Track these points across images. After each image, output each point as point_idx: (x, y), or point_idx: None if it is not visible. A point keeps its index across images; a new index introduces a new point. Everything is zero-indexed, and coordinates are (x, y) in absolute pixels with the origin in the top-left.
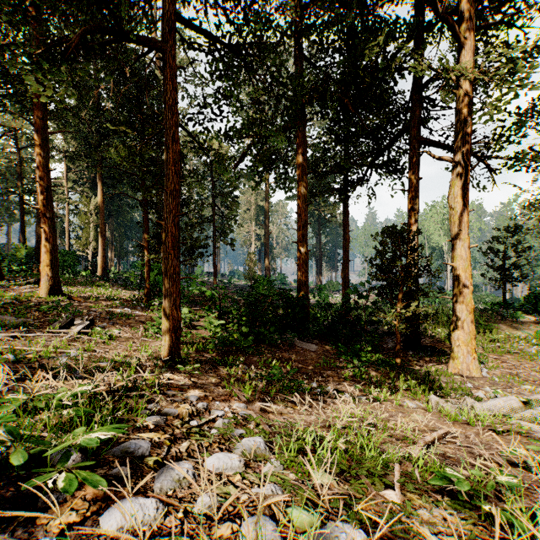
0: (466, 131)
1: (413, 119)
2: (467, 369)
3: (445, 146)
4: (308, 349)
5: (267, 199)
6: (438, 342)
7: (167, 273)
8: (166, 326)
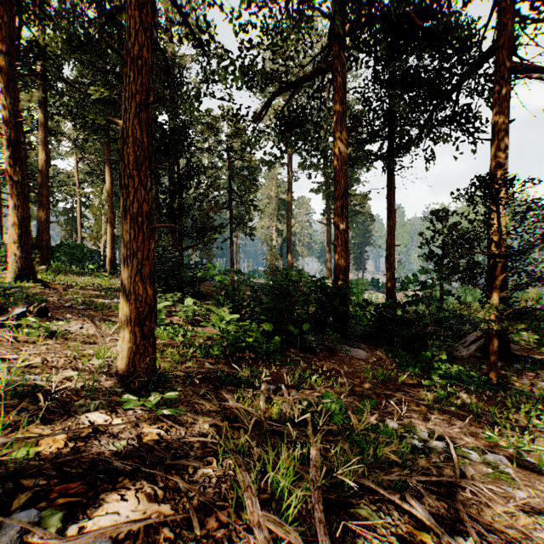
0: None
1: (499, 40)
2: None
3: None
4: (355, 356)
5: (290, 188)
6: (527, 349)
7: (126, 214)
8: (125, 312)
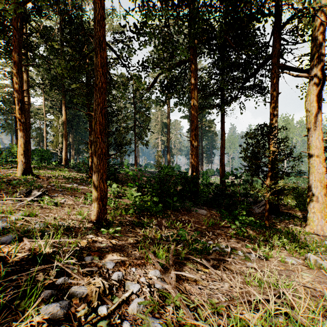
0: (320, 52)
1: (273, 51)
2: (320, 229)
3: (298, 69)
4: (200, 213)
5: (169, 117)
6: (290, 209)
7: (95, 154)
8: (95, 195)
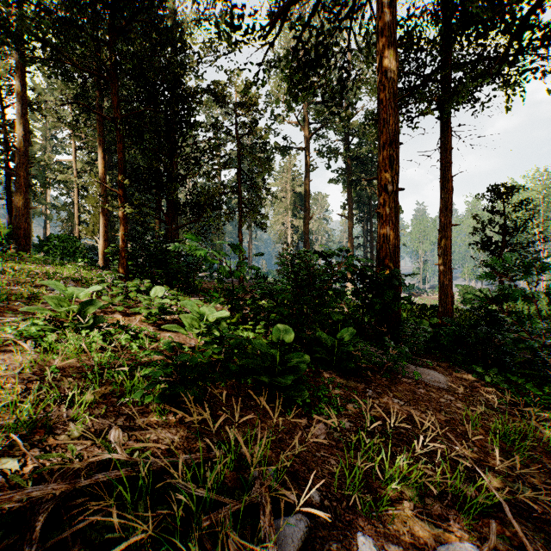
0: None
1: None
2: None
3: None
4: (429, 384)
5: (308, 176)
6: None
7: None
8: None
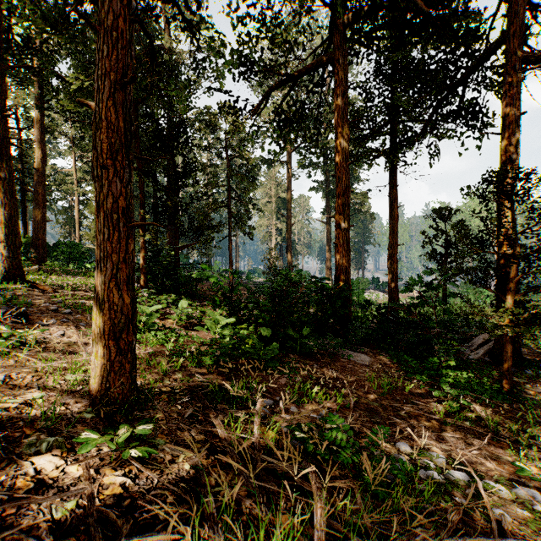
0: None
1: (509, 28)
2: None
3: None
4: (357, 362)
5: (290, 186)
6: (537, 353)
7: (99, 211)
8: (98, 324)
